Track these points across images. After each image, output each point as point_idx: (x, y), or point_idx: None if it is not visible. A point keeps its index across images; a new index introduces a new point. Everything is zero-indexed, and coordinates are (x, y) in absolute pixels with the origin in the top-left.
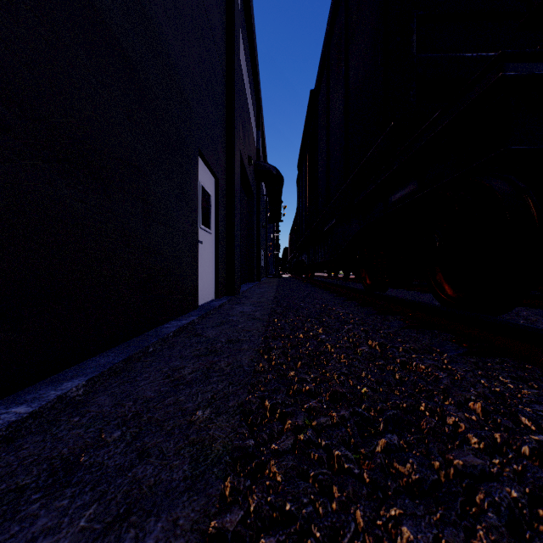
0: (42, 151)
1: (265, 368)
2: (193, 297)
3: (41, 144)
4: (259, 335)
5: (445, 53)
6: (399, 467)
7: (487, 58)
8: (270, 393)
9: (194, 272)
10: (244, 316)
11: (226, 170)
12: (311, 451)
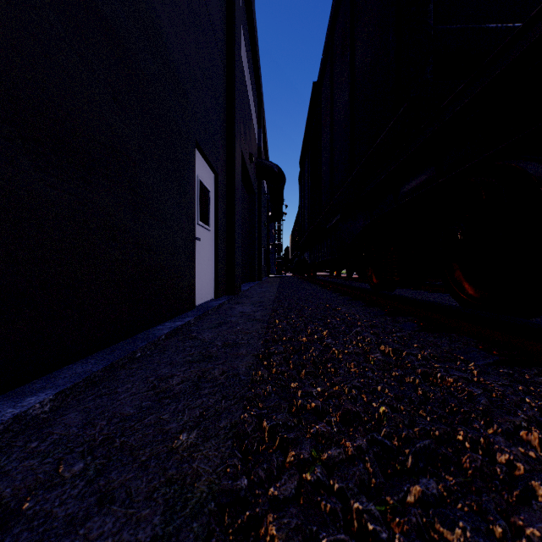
0: (3, 126)
1: (264, 378)
2: (190, 296)
3: (0, 118)
4: (258, 338)
5: (465, 25)
6: (447, 537)
7: (513, 29)
8: (269, 411)
9: (191, 271)
10: (244, 317)
11: (226, 166)
12: (322, 502)
